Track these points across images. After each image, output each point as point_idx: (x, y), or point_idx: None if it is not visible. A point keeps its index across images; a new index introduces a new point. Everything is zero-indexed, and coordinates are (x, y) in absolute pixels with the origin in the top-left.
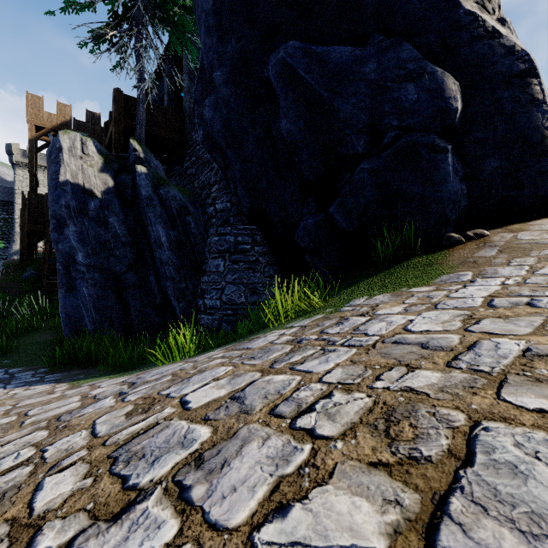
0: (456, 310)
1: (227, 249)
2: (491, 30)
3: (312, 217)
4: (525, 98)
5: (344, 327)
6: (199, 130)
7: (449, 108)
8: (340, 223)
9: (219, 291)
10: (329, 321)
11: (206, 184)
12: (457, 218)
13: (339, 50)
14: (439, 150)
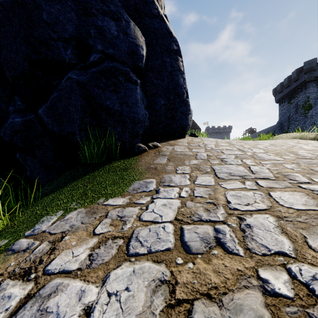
0: (152, 262)
1: None
2: (161, 15)
3: (21, 116)
4: (176, 66)
5: None
6: None
7: (139, 53)
8: (50, 125)
9: None
10: None
11: None
12: (143, 133)
13: None
14: (132, 81)
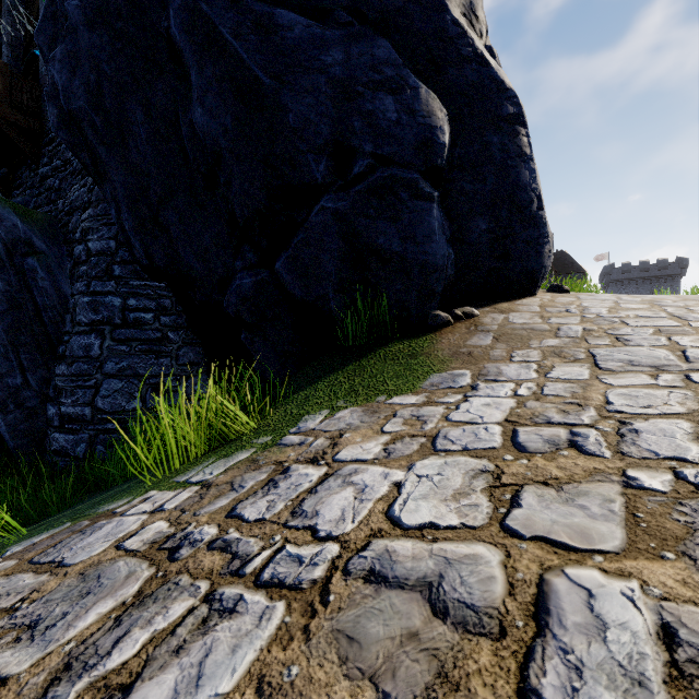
0: (469, 457)
1: (107, 319)
2: (480, 53)
3: (251, 274)
4: (514, 149)
5: (277, 499)
6: (49, 106)
7: (436, 141)
8: (292, 287)
9: (90, 391)
10: (254, 474)
11: (77, 207)
12: (443, 291)
13: (288, 18)
14: (424, 196)
